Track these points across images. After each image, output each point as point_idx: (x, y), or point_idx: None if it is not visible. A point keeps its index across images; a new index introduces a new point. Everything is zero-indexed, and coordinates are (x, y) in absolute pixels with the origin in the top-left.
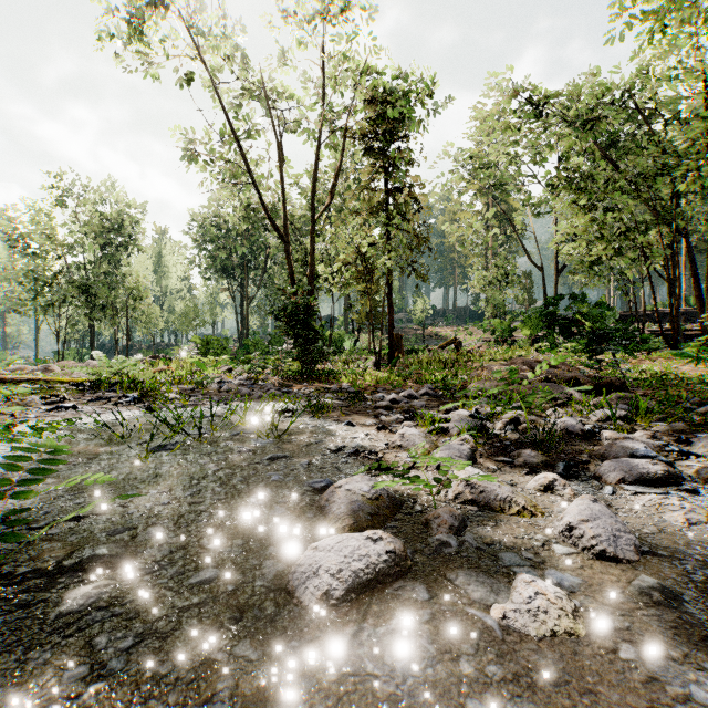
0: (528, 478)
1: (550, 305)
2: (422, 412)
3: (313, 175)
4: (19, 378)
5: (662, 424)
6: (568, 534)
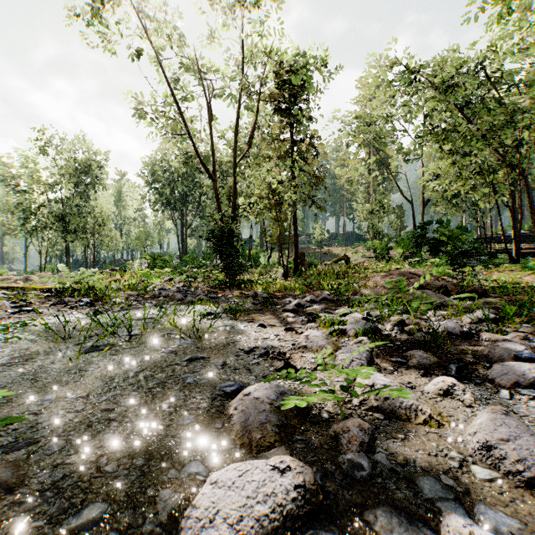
0: (424, 380)
1: (422, 228)
2: (322, 314)
3: (235, 128)
4: (1, 286)
5: (525, 325)
6: (485, 454)
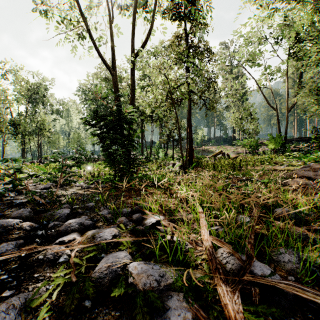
0: None
1: None
2: None
3: (133, 18)
4: None
5: None
6: None
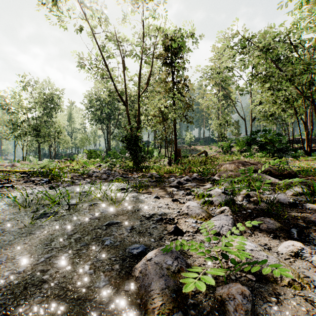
0: (275, 242)
1: (254, 134)
2: (195, 189)
3: (139, 74)
4: None
5: None
6: None
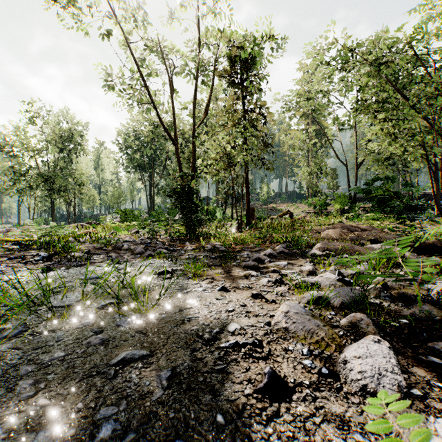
0: None
1: (368, 185)
2: (286, 271)
3: (195, 97)
4: None
5: None
6: None
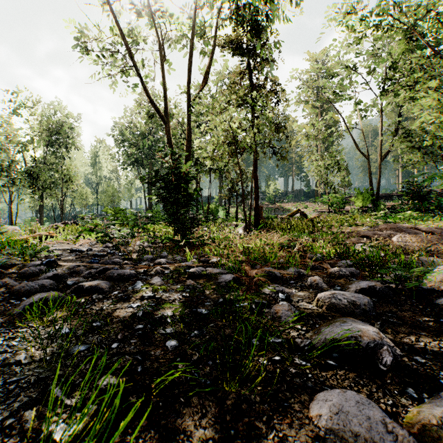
0: None
1: None
2: None
3: (190, 60)
4: None
5: None
6: None
